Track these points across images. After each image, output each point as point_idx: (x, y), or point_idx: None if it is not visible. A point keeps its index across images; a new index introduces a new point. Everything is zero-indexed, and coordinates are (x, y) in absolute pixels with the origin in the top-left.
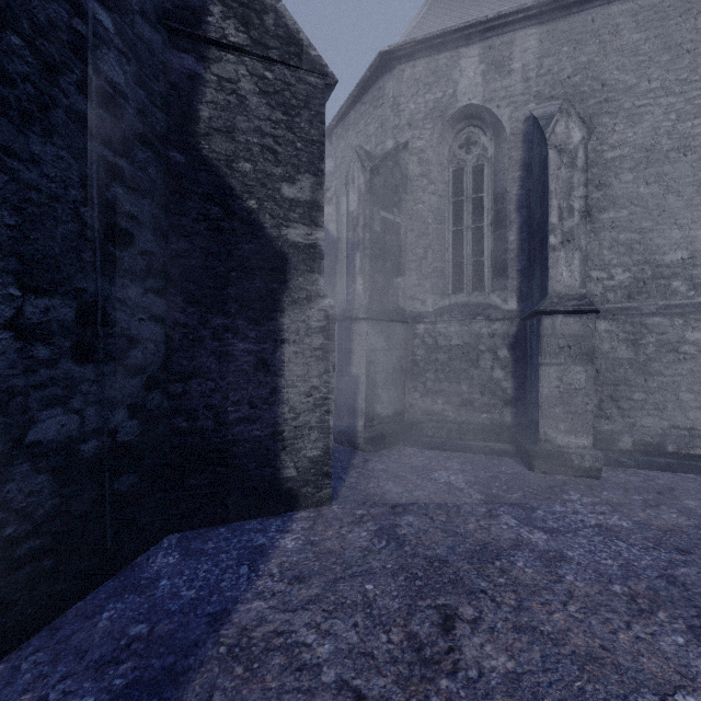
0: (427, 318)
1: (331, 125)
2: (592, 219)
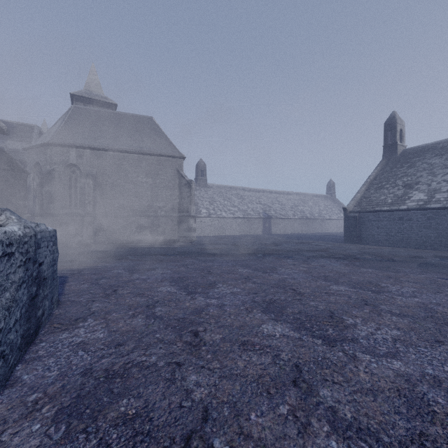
0: (60, 215)
1: (26, 148)
2: (101, 196)
